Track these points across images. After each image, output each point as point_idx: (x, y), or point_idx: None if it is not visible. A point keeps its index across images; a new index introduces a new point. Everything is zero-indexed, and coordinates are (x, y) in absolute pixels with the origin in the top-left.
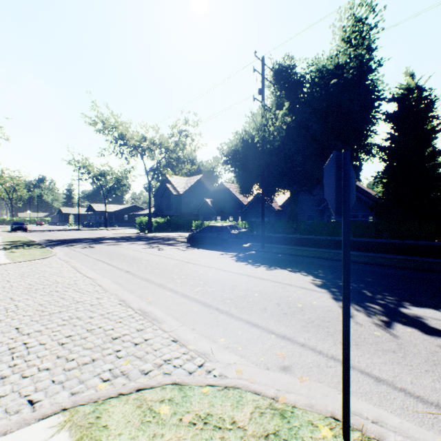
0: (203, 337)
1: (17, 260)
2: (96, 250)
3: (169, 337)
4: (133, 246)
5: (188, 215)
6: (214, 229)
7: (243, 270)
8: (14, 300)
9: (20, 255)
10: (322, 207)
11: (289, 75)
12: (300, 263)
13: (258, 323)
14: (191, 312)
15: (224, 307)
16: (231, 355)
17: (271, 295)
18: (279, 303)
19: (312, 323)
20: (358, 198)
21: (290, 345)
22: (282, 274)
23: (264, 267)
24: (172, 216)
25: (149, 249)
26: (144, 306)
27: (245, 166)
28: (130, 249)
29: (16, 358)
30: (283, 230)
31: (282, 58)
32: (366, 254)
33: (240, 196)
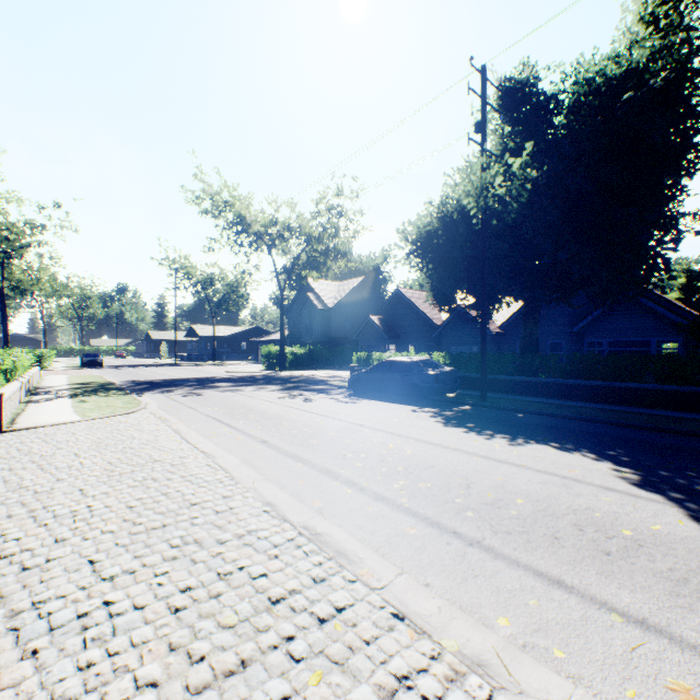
0: (457, 610)
1: (90, 417)
2: (205, 400)
3: (385, 606)
4: (262, 393)
5: (341, 342)
6: (396, 366)
7: (467, 444)
8: (86, 494)
9: (94, 408)
10: (579, 328)
11: (528, 96)
12: (567, 432)
13: (562, 577)
14: (406, 539)
15: (468, 530)
16: (547, 675)
17: (550, 503)
18: (579, 525)
19: (687, 585)
20: (650, 311)
21: (674, 652)
22: (547, 455)
23: (503, 439)
24: (316, 343)
25: (289, 399)
26: (311, 520)
27: (447, 259)
28: (259, 399)
29: (90, 645)
30: (515, 369)
31: (515, 68)
32: (689, 416)
33: (429, 310)
